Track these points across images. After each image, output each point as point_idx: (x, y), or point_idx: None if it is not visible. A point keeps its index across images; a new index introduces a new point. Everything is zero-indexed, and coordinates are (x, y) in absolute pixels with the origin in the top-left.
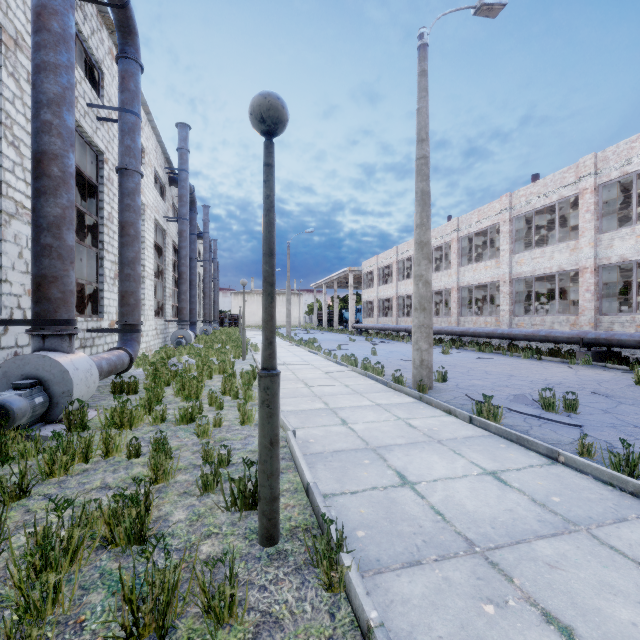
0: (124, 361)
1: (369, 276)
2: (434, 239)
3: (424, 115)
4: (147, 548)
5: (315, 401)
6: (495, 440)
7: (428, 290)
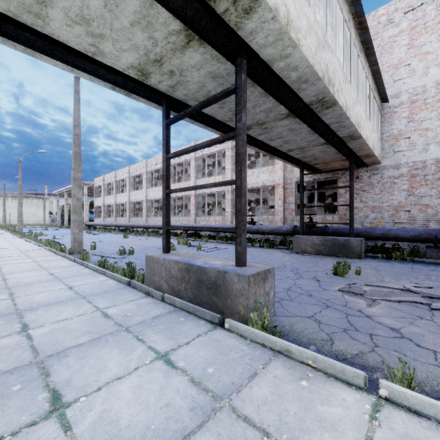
0: None
1: (100, 189)
2: (135, 170)
3: (77, 113)
4: None
5: None
6: (75, 265)
7: (79, 203)
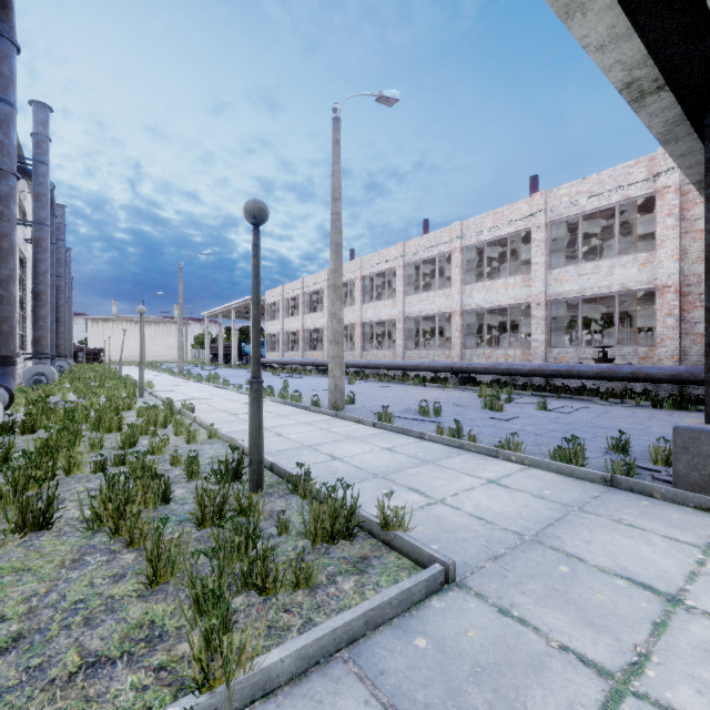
0: (5, 398)
1: (273, 307)
2: None
3: (338, 178)
4: (171, 506)
5: (246, 424)
6: (390, 434)
7: (341, 326)
